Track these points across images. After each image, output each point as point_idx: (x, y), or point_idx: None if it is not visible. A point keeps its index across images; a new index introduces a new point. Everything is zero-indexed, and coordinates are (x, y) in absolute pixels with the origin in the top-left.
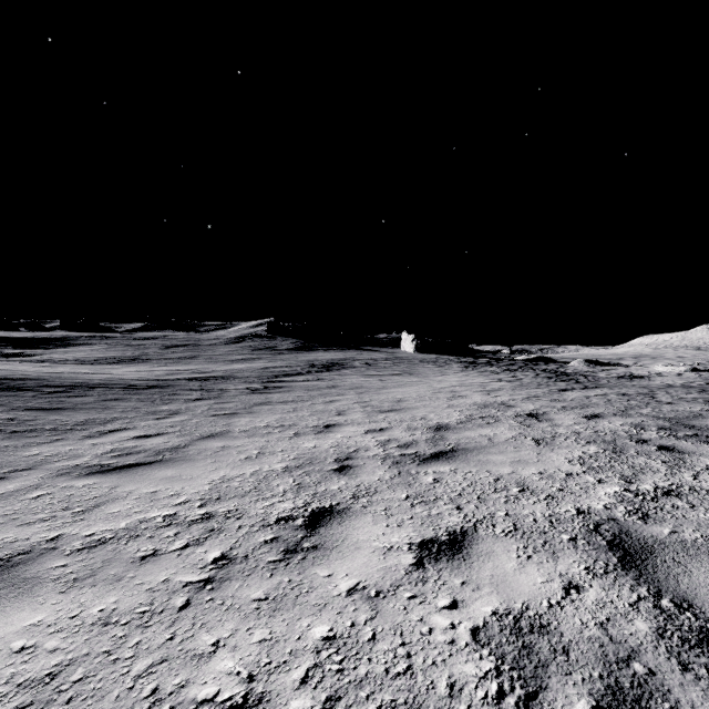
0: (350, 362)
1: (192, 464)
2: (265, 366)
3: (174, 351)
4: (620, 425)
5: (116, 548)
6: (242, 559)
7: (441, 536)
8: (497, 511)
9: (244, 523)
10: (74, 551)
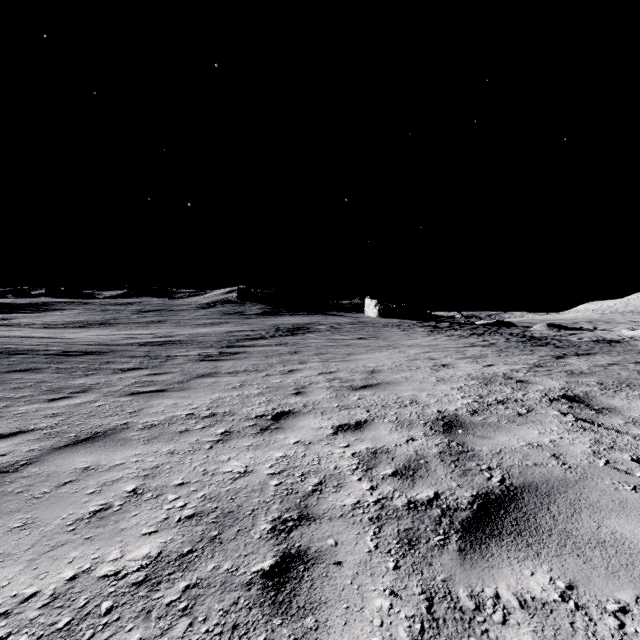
0: (315, 326)
1: None
2: (230, 330)
3: (144, 316)
4: None
5: None
6: None
7: None
8: None
9: None
10: None
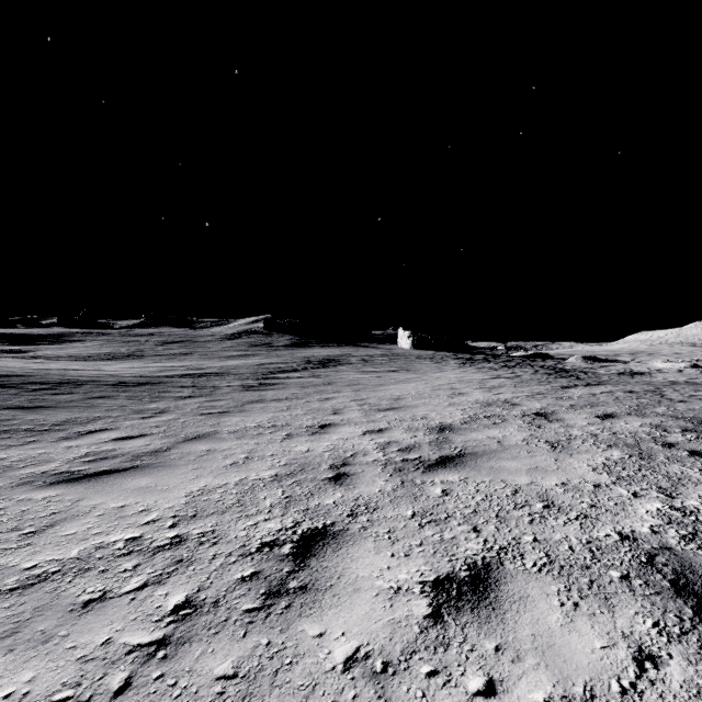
0: (346, 359)
1: (171, 471)
2: (260, 362)
3: (170, 348)
4: (639, 426)
5: (57, 589)
6: (210, 607)
7: (459, 571)
8: (523, 534)
9: (219, 551)
10: (4, 592)
